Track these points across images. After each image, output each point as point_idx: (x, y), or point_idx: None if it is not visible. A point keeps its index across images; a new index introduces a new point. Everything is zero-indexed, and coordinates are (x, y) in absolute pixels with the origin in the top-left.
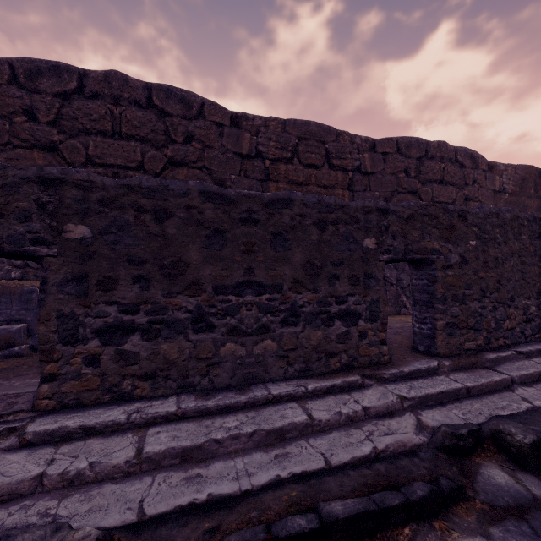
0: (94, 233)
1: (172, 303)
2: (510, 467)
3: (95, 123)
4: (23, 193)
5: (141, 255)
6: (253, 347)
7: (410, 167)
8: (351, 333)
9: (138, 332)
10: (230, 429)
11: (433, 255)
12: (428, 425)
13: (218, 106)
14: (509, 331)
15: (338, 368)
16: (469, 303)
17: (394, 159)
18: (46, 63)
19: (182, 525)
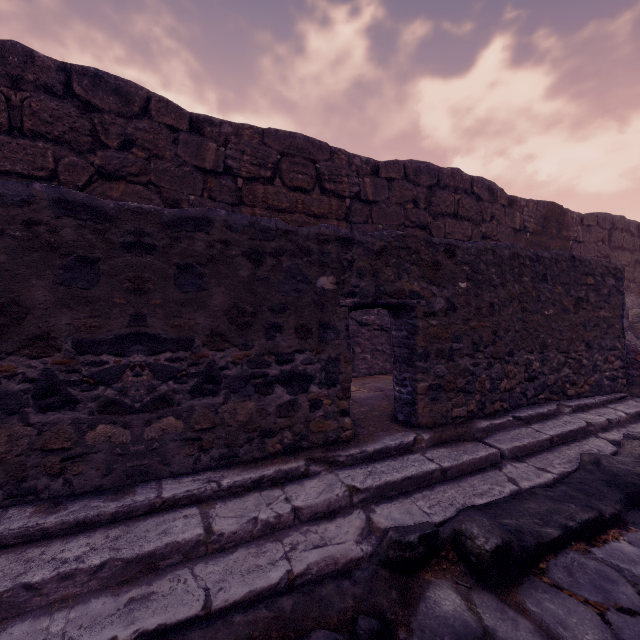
0: None
1: None
2: (467, 585)
3: None
4: None
5: None
6: (143, 428)
7: (419, 197)
8: (298, 403)
9: None
10: (64, 563)
11: (412, 300)
12: (380, 527)
13: (171, 104)
14: (507, 393)
15: (279, 450)
16: (458, 359)
17: (400, 186)
18: None
19: None
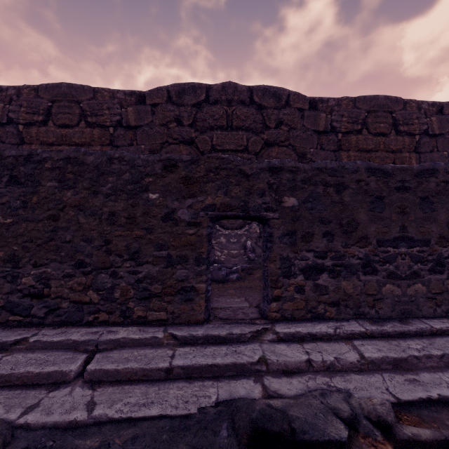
0: (299, 203)
1: (347, 251)
2: None
3: (217, 121)
4: (261, 179)
5: (327, 217)
6: (406, 288)
7: None
8: None
9: (326, 272)
10: (419, 350)
11: None
12: None
13: (300, 95)
14: None
15: None
16: None
17: None
18: (188, 85)
19: (436, 411)
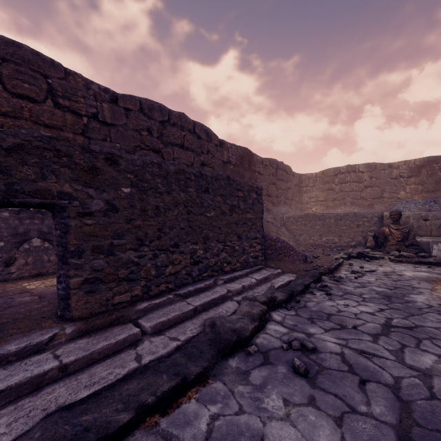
0: None
1: None
2: None
3: None
4: None
5: None
6: None
7: (153, 128)
8: None
9: None
10: None
11: (62, 200)
12: None
13: None
14: (173, 276)
15: None
16: (120, 253)
17: (137, 116)
18: None
19: None
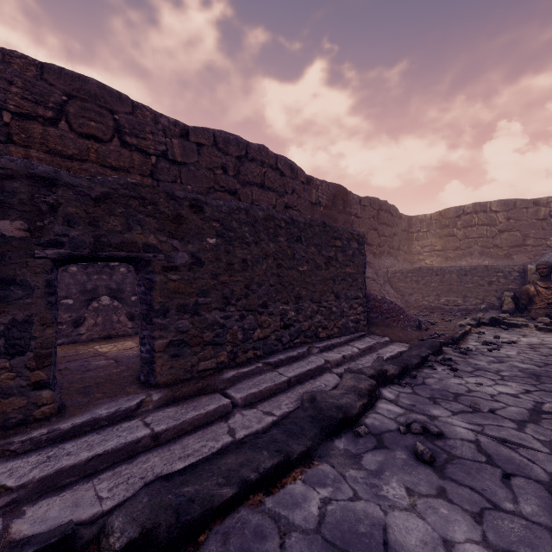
0: None
1: None
2: None
3: None
4: None
5: None
6: None
7: (228, 165)
8: None
9: None
10: None
11: (148, 253)
12: (15, 539)
13: None
14: (261, 341)
15: None
16: (205, 313)
17: (210, 152)
18: None
19: None
